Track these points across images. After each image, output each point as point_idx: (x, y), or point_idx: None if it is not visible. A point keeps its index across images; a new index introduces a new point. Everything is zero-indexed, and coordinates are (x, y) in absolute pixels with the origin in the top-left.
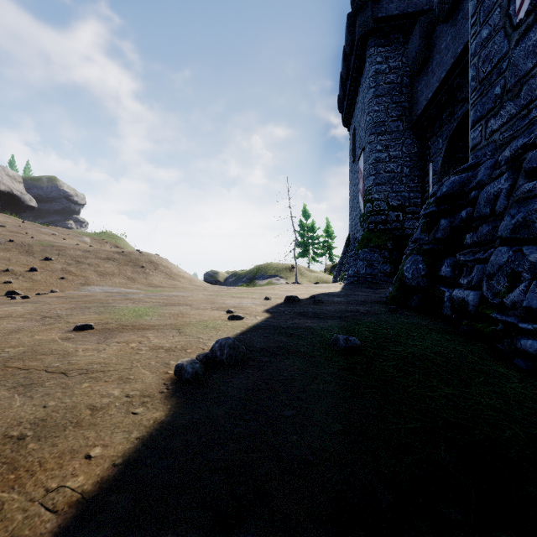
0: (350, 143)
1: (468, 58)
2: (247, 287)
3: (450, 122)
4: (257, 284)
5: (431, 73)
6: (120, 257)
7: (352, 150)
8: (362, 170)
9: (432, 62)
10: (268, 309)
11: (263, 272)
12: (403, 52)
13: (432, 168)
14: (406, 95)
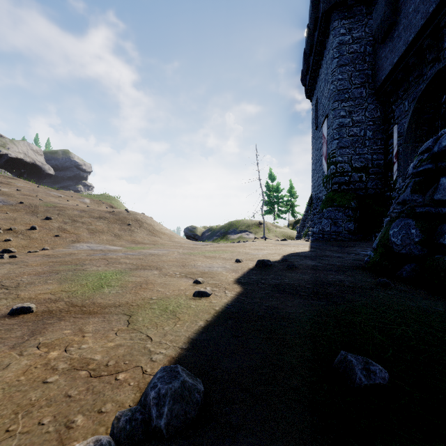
0: (312, 113)
1: (442, 15)
2: (221, 240)
3: (418, 84)
4: (229, 238)
5: (397, 38)
6: (110, 216)
7: (315, 118)
8: (326, 135)
9: (398, 27)
10: (240, 277)
11: (234, 227)
12: (366, 23)
13: (396, 130)
14: (369, 63)
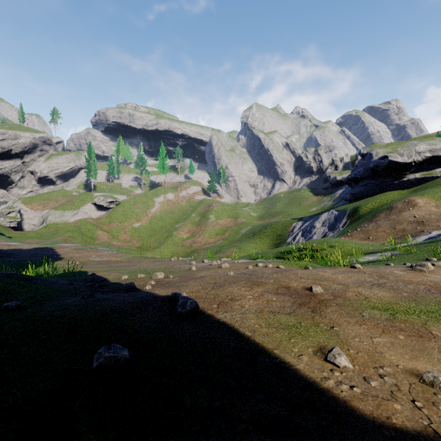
0: None
1: None
2: None
3: None
4: None
5: None
6: None
7: None
8: None
9: None
10: None
11: None
12: None
13: None
14: None
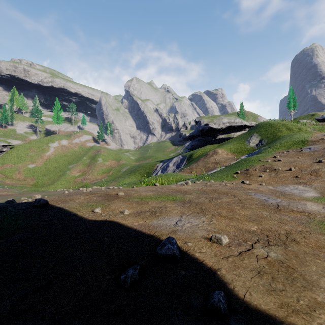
0: None
1: None
2: None
3: None
4: None
5: None
6: None
7: None
8: None
9: None
10: (118, 223)
11: None
12: None
13: None
14: None
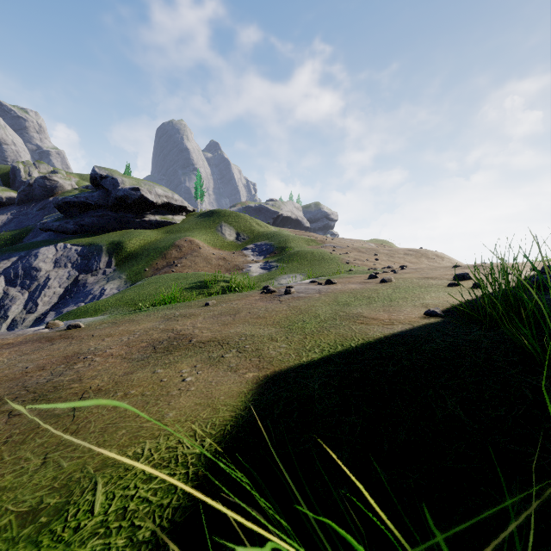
0: None
1: None
2: None
3: None
4: None
5: None
6: (413, 253)
7: None
8: None
9: None
10: None
11: None
12: None
13: None
14: None
